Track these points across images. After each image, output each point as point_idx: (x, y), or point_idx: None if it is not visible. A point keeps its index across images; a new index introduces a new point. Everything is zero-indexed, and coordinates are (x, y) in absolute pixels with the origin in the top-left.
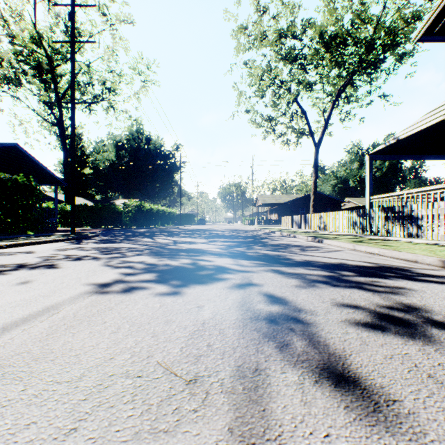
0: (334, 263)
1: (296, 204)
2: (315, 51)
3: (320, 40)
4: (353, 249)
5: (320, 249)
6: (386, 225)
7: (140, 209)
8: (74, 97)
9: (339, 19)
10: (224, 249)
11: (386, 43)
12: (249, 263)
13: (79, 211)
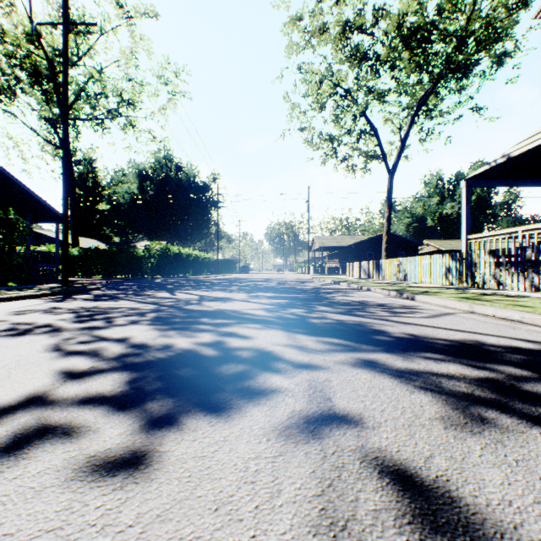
0: (466, 341)
1: (362, 247)
2: (390, 49)
3: (397, 34)
4: (470, 311)
5: (420, 312)
6: (496, 274)
7: (165, 254)
8: (66, 99)
9: (422, 6)
10: (272, 311)
11: (481, 39)
12: (316, 342)
13: (88, 256)
